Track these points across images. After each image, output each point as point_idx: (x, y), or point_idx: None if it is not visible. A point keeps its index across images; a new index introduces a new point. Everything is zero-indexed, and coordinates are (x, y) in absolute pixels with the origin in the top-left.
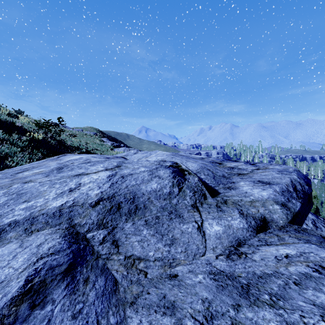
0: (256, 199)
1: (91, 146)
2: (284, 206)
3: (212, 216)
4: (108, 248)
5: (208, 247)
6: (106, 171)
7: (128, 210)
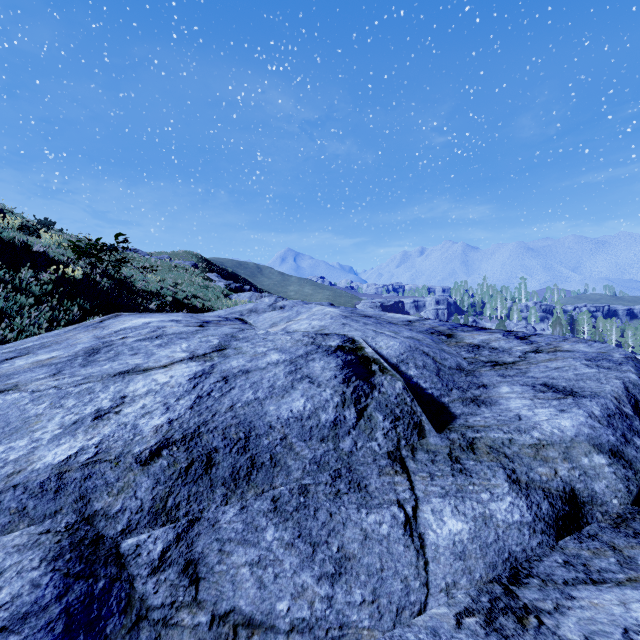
0: (548, 440)
1: (185, 290)
2: (616, 456)
3: (439, 488)
4: (171, 585)
5: (435, 585)
6: (190, 362)
7: (231, 472)
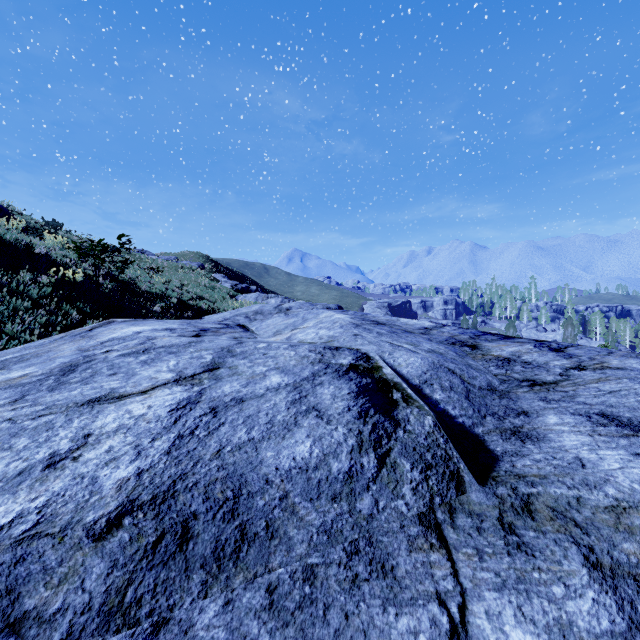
0: (629, 501)
1: (191, 291)
2: None
3: (493, 574)
4: None
5: None
6: (175, 386)
7: (213, 548)
